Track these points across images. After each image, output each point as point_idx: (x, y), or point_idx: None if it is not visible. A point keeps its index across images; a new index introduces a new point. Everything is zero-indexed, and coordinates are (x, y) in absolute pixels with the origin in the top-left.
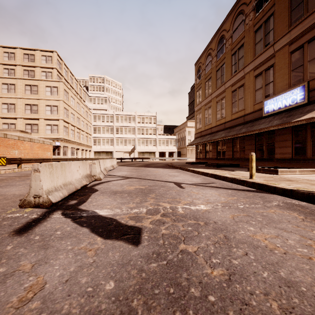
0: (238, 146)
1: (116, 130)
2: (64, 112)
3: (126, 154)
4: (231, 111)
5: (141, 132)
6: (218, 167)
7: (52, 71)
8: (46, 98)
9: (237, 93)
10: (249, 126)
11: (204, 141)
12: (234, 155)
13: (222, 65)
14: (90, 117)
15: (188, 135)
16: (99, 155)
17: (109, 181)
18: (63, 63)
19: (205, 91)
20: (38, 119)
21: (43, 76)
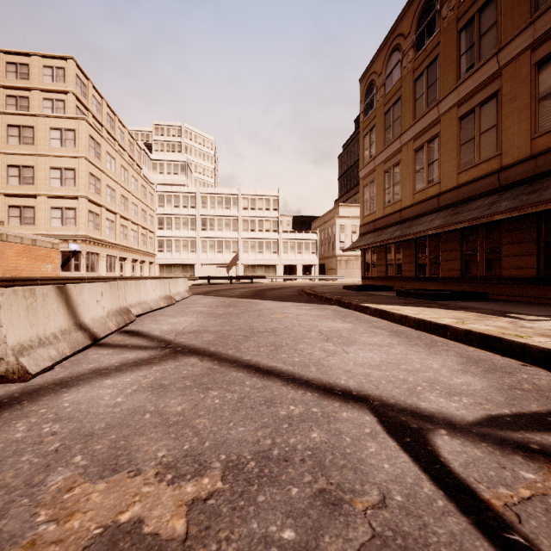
0: (480, 249)
1: (202, 223)
2: (90, 182)
3: (221, 270)
4: (457, 165)
5: (250, 226)
6: (437, 300)
7: (66, 99)
8: (51, 152)
9: (477, 118)
10: (524, 193)
11: (386, 238)
12: (464, 269)
13: (431, 63)
14: (152, 199)
15: (339, 233)
16: (169, 272)
17: (61, 383)
18: (90, 85)
19: (385, 132)
20: (34, 196)
21: (46, 108)
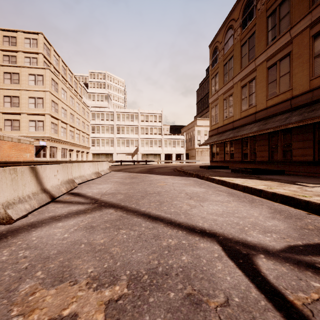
0: (280, 144)
1: (117, 130)
2: (52, 106)
3: (128, 156)
4: (266, 95)
5: (145, 131)
6: (254, 174)
7: (38, 57)
8: (29, 88)
9: (278, 68)
10: (305, 111)
11: (224, 138)
12: (270, 156)
13: (251, 36)
14: (88, 115)
15: (197, 135)
16: (98, 158)
17: (31, 225)
18: (52, 49)
19: (224, 76)
20: (19, 114)
21: (26, 62)
